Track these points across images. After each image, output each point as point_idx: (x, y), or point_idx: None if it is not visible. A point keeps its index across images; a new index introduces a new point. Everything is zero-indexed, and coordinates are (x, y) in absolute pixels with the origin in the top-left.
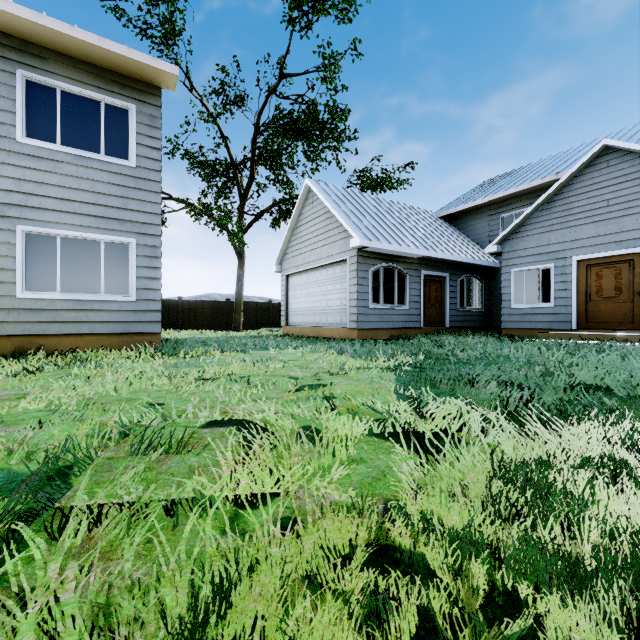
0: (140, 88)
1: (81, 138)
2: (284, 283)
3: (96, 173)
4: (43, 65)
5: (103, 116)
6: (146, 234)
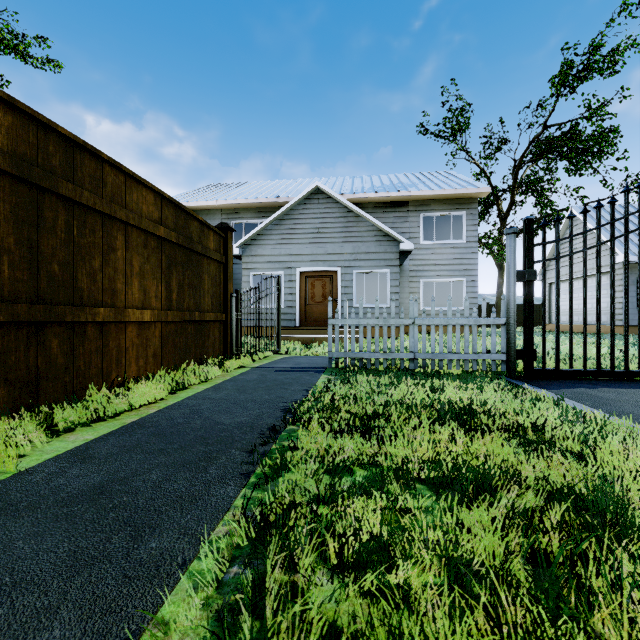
0: (468, 202)
1: (442, 235)
2: (547, 289)
3: (449, 250)
4: (429, 208)
5: (451, 222)
6: (470, 275)
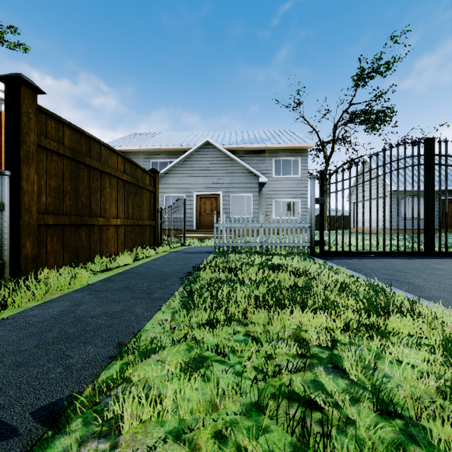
0: (302, 152)
1: (286, 172)
2: (352, 206)
3: (290, 181)
4: (278, 155)
5: (292, 164)
6: (303, 197)
